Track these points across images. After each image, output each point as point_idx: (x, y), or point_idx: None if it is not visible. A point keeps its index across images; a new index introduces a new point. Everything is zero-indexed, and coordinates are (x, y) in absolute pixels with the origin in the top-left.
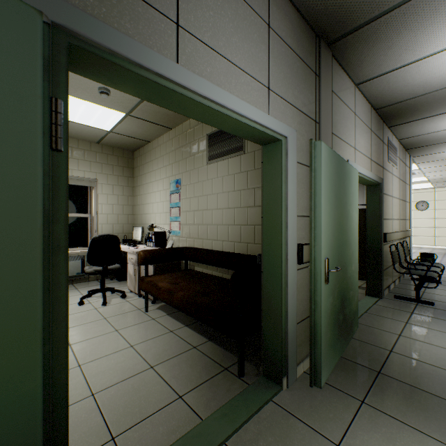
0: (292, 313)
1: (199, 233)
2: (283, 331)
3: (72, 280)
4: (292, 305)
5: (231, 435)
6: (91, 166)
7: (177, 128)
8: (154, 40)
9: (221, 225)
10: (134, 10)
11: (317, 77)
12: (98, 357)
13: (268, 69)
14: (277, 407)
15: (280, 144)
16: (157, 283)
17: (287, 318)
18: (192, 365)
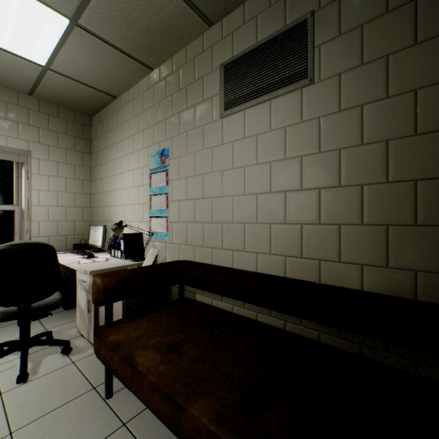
0: None
1: (205, 236)
2: None
3: None
4: None
5: None
6: (19, 130)
7: (162, 67)
8: None
9: (252, 224)
10: None
11: None
12: None
13: None
14: None
15: None
16: (134, 354)
17: None
18: None
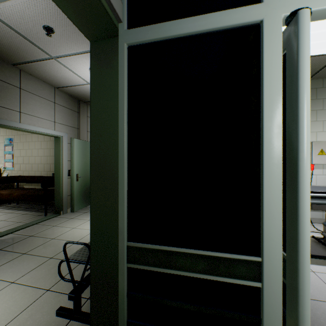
0: (65, 191)
1: (27, 168)
2: (61, 197)
3: None
4: (65, 189)
5: (39, 222)
6: None
7: None
8: (13, 118)
9: (40, 164)
10: (8, 112)
11: (79, 113)
12: None
13: (55, 116)
14: (57, 217)
15: (60, 138)
16: (1, 192)
17: (63, 193)
18: (24, 217)
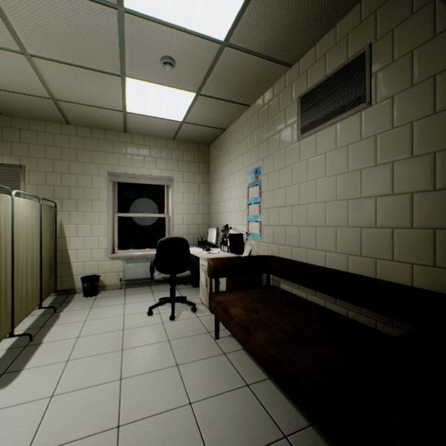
0: None
1: (286, 237)
2: None
3: (150, 282)
4: None
5: None
6: (167, 164)
7: (256, 103)
8: None
9: (322, 227)
10: None
11: None
12: (144, 416)
13: None
14: None
15: None
16: (229, 307)
17: None
18: None
